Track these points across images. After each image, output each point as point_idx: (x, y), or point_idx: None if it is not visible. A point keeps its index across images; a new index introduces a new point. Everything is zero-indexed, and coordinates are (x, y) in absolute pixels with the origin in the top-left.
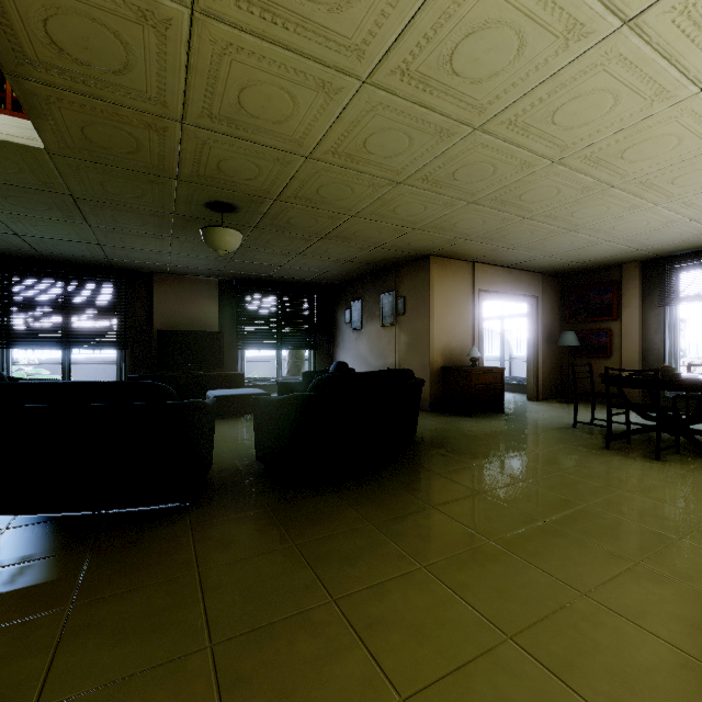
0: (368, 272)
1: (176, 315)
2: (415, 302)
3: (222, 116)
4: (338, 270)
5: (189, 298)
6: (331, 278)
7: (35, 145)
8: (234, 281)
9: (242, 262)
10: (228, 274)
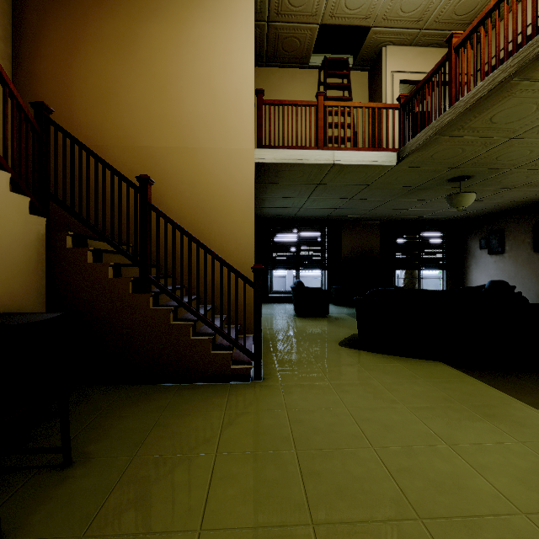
0: (517, 208)
1: (354, 248)
2: None
3: None
4: (490, 208)
5: (362, 236)
6: (474, 214)
7: (392, 164)
8: (389, 222)
9: (415, 210)
10: (390, 218)
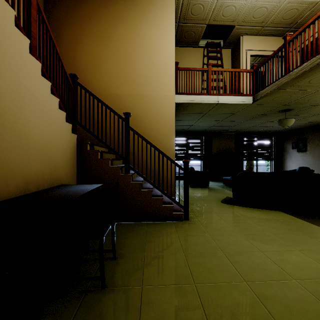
0: (314, 125)
1: (219, 148)
2: None
3: None
4: (299, 126)
5: (224, 141)
6: (289, 129)
7: (250, 103)
8: (239, 133)
9: (256, 127)
10: (240, 131)
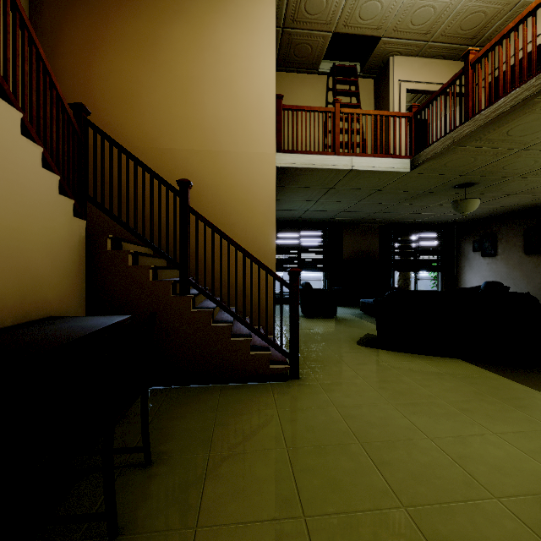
0: (509, 213)
1: (354, 250)
2: None
3: None
4: (485, 213)
5: (362, 239)
6: (469, 218)
7: (406, 171)
8: (388, 225)
9: (415, 214)
10: (390, 221)
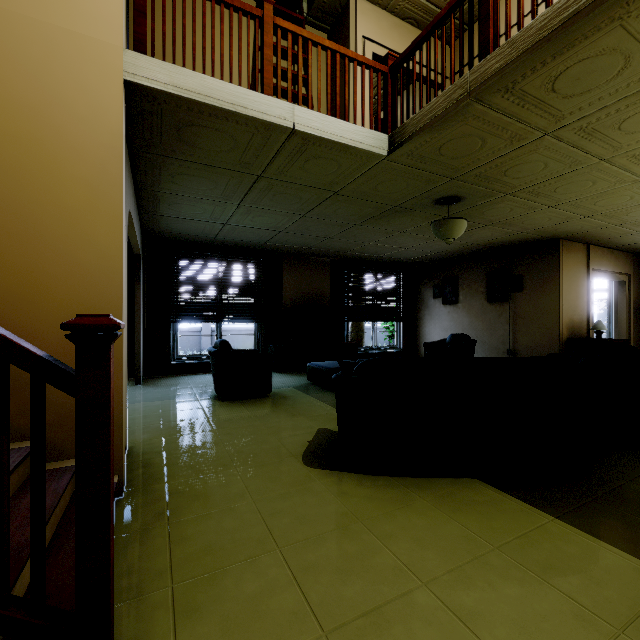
0: (473, 253)
1: (299, 292)
2: (537, 280)
3: (590, 129)
4: (450, 251)
5: (309, 277)
6: (431, 258)
7: (382, 153)
8: (342, 261)
9: (377, 245)
10: (344, 255)
